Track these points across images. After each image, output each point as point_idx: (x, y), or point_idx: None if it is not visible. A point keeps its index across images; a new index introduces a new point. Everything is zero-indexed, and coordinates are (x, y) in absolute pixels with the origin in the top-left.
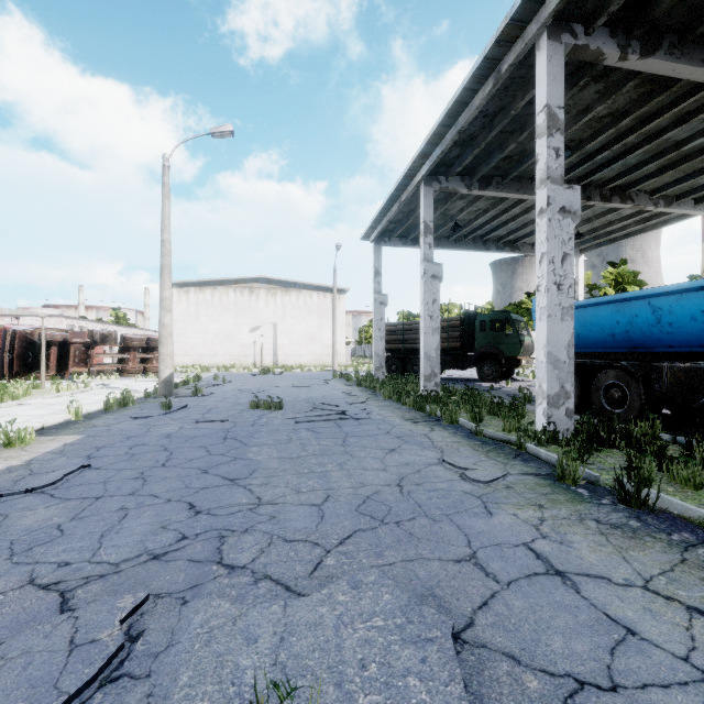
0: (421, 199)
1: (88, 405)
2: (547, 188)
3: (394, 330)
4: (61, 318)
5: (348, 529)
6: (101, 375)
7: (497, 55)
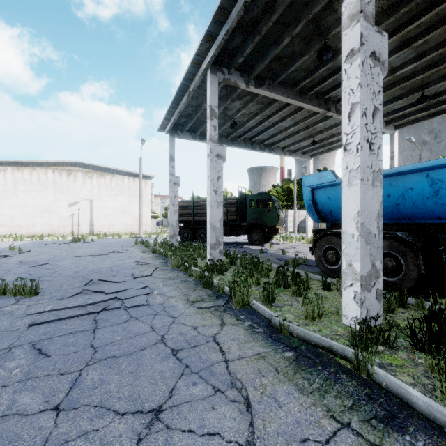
0: (207, 86)
1: None
2: (360, 23)
3: (186, 206)
4: None
5: None
6: None
7: None
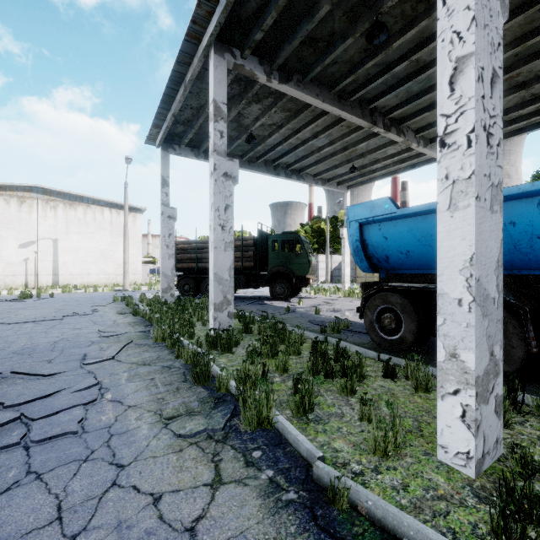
0: (210, 72)
1: None
2: None
3: (187, 248)
4: None
5: None
6: None
7: None
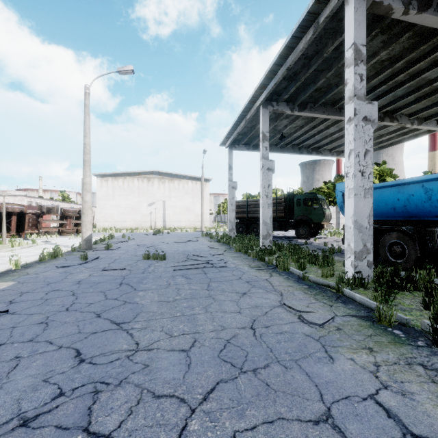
0: (260, 117)
1: (30, 257)
2: (354, 103)
3: (241, 205)
4: (23, 197)
5: (211, 380)
6: (46, 235)
7: (317, 10)
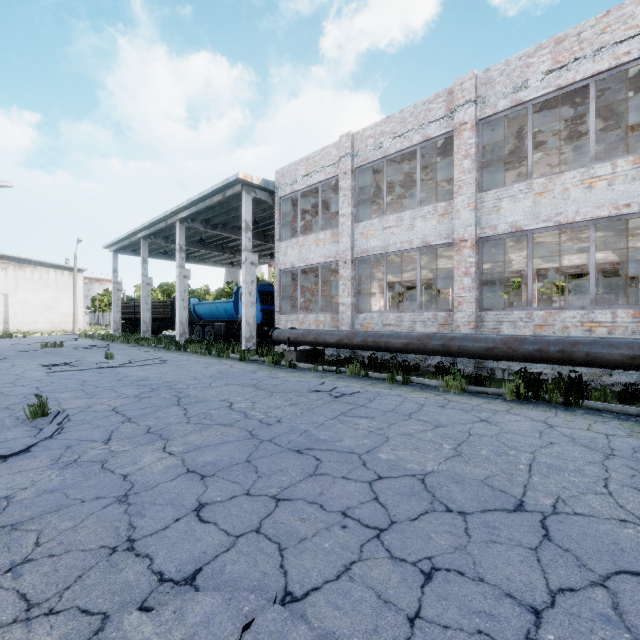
0: (142, 246)
1: None
2: (179, 269)
3: (128, 306)
4: None
5: None
6: None
7: (166, 218)
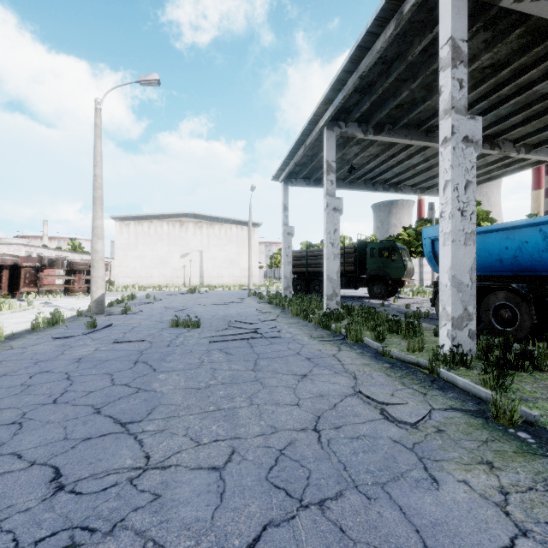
0: (324, 142)
1: (20, 324)
2: (451, 117)
3: (299, 256)
4: (19, 246)
5: (255, 522)
6: (48, 294)
7: None
